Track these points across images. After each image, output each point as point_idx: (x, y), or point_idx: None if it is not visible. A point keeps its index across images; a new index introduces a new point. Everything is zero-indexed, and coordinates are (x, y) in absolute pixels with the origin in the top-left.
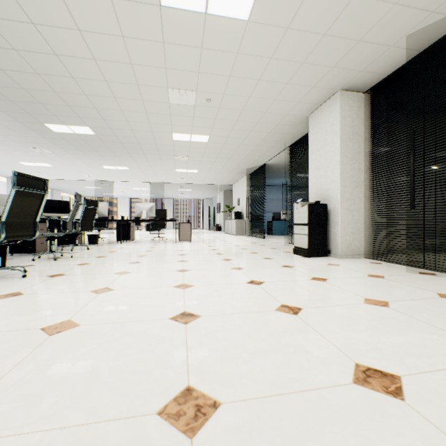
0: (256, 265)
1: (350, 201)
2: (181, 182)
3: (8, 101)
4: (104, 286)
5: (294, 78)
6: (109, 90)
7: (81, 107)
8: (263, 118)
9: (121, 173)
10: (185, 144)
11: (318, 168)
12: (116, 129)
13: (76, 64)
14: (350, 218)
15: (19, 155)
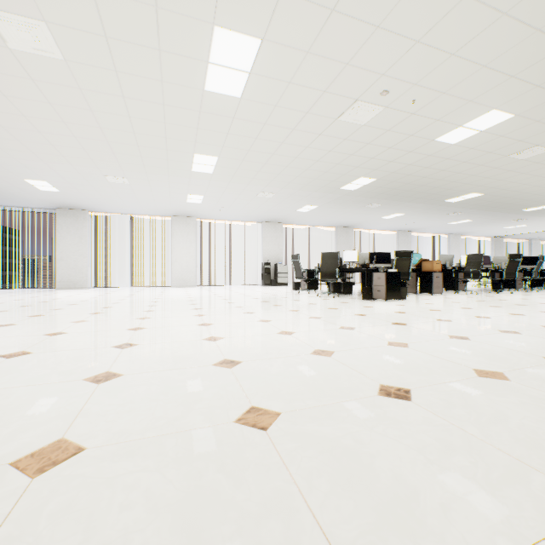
0: None
1: None
2: None
3: (500, 209)
4: (544, 297)
5: None
6: None
7: (544, 200)
8: None
9: None
10: None
11: None
12: None
13: (536, 192)
14: None
15: (501, 225)
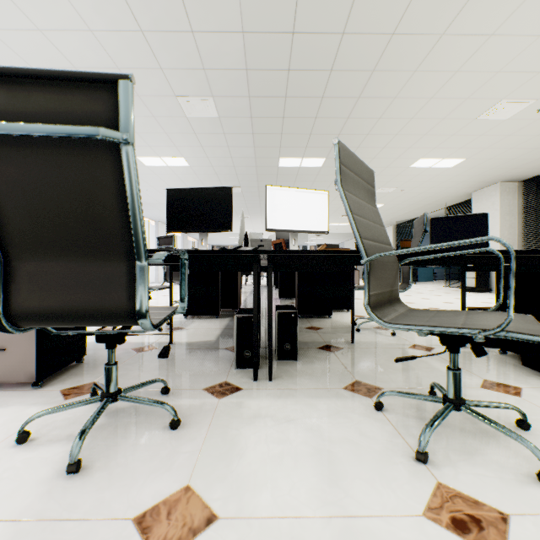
0: (445, 294)
1: None
2: None
3: None
4: None
5: (468, 180)
6: None
7: None
8: (434, 195)
9: None
10: None
11: None
12: None
13: None
14: None
15: None
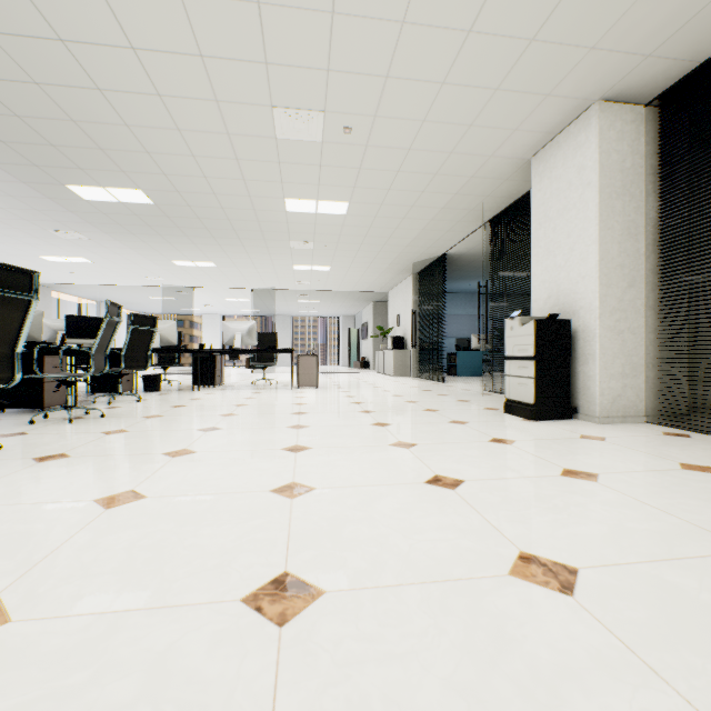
0: (438, 437)
1: (619, 314)
2: (303, 287)
3: None
4: (129, 488)
5: (511, 76)
6: (167, 115)
7: (123, 151)
8: (445, 166)
9: (204, 273)
10: (306, 219)
11: (550, 253)
12: (188, 192)
13: (100, 60)
14: (619, 346)
15: (36, 244)
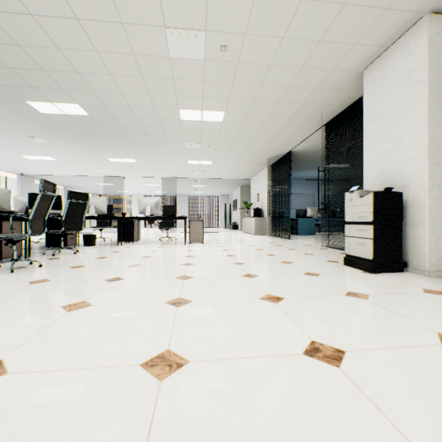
0: (300, 289)
1: None
2: (194, 176)
3: None
4: None
5: None
6: (87, 38)
7: (60, 72)
8: (297, 79)
9: (129, 166)
10: (195, 126)
11: (381, 141)
12: (111, 106)
13: None
14: None
15: (17, 147)
